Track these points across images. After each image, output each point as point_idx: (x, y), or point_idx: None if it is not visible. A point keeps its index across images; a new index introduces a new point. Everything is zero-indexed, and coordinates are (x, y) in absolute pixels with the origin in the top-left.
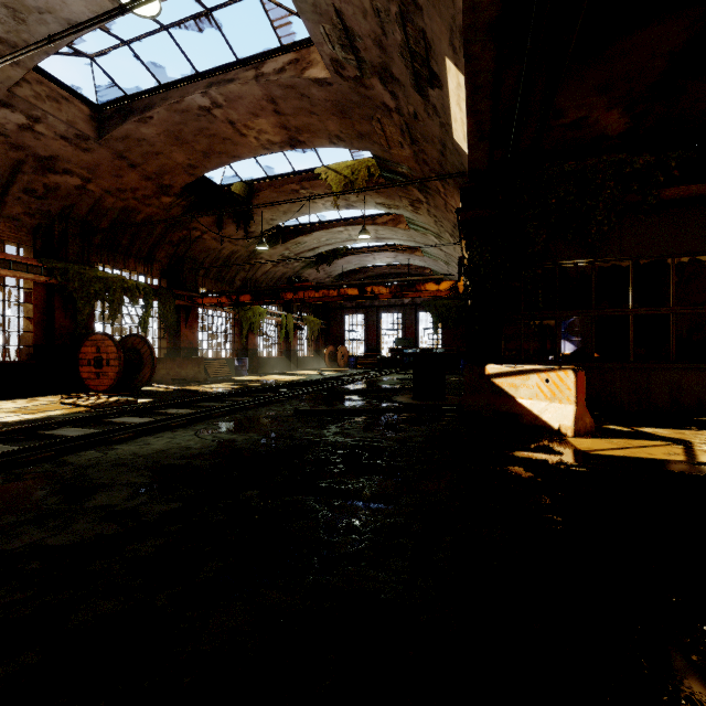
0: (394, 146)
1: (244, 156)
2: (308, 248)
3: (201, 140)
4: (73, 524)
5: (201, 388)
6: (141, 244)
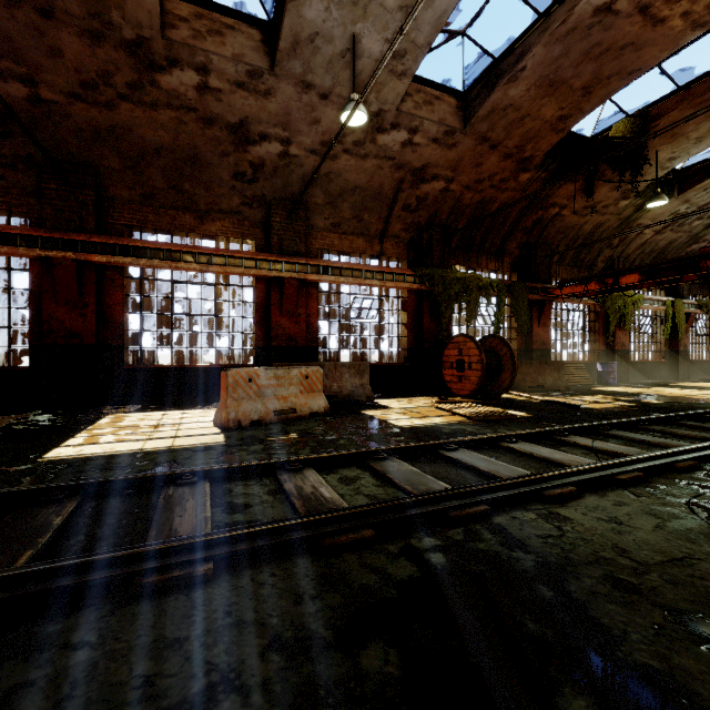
0: None
1: (649, 63)
2: None
3: (583, 70)
4: None
5: (573, 402)
6: (493, 238)
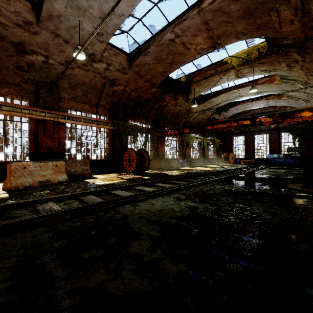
0: (284, 25)
1: (188, 60)
2: (215, 104)
3: (169, 57)
4: (122, 269)
5: (168, 173)
6: (144, 111)
